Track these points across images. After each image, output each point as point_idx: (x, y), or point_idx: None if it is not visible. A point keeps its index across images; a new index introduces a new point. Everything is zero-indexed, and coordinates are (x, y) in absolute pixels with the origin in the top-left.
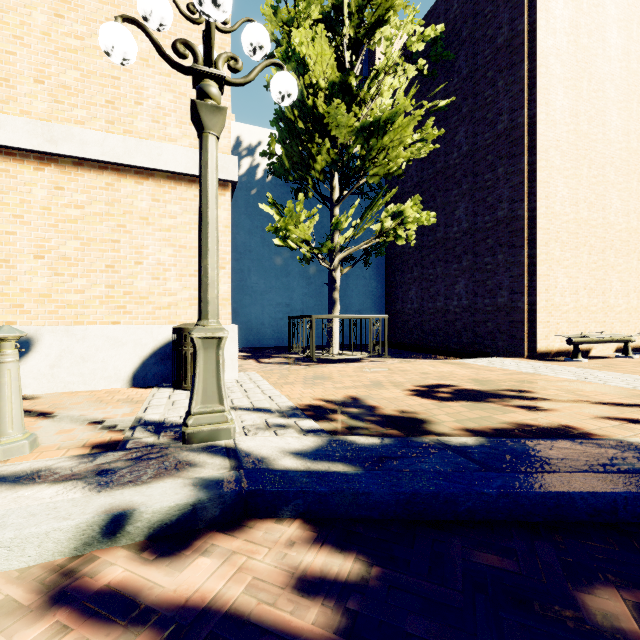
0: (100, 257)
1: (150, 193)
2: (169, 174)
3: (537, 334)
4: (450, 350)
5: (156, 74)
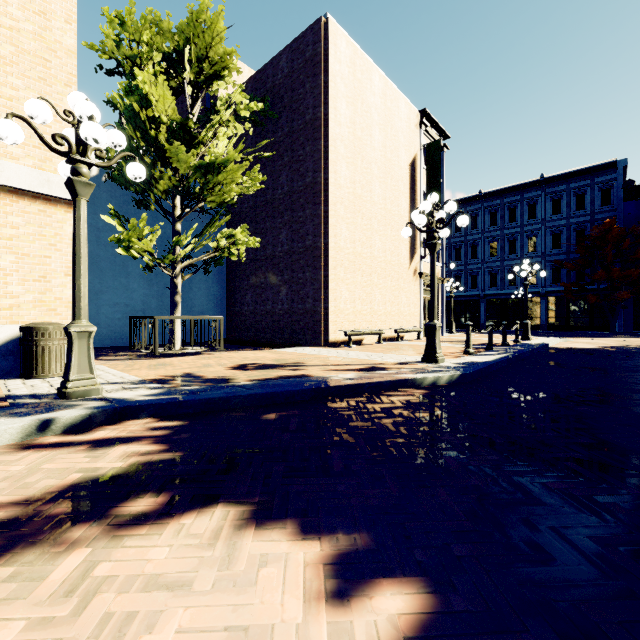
0: None
1: None
2: (11, 188)
3: (329, 330)
4: (275, 343)
5: None
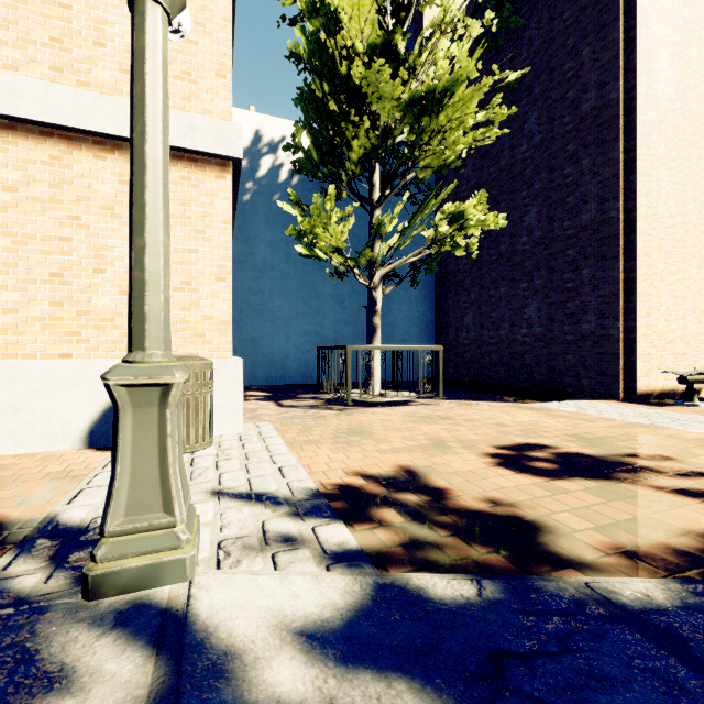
0: (42, 261)
1: (116, 172)
2: None
3: (636, 370)
4: (519, 389)
5: (125, 4)
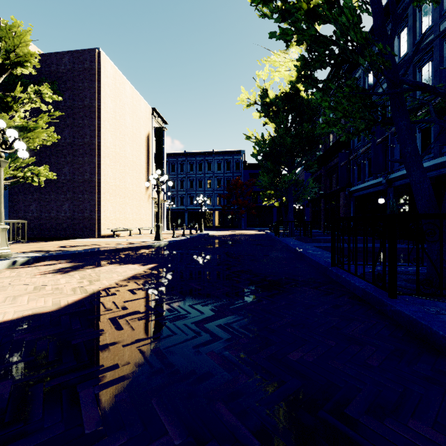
0: None
1: None
2: None
3: (101, 228)
4: (61, 237)
5: None
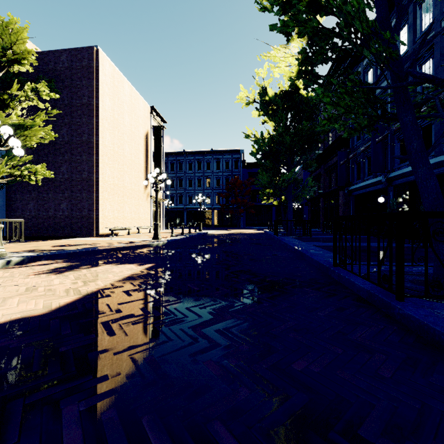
0: None
1: None
2: None
3: (99, 227)
4: (59, 236)
5: None
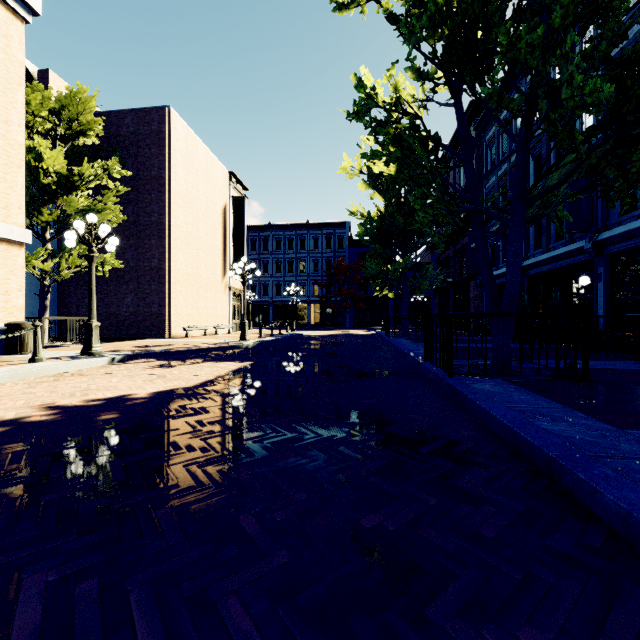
0: None
1: None
2: None
3: (172, 327)
4: (124, 338)
5: None
